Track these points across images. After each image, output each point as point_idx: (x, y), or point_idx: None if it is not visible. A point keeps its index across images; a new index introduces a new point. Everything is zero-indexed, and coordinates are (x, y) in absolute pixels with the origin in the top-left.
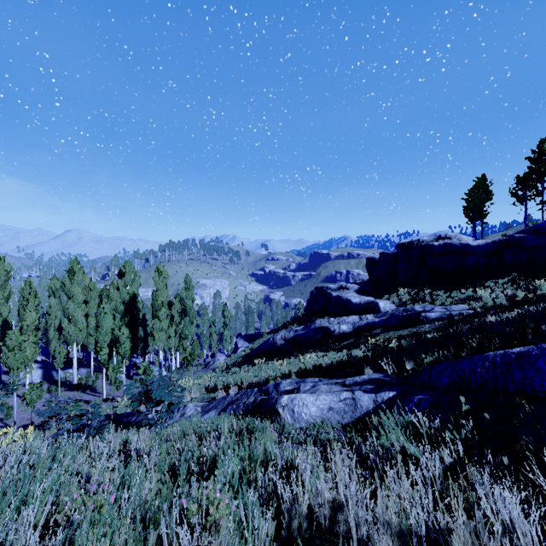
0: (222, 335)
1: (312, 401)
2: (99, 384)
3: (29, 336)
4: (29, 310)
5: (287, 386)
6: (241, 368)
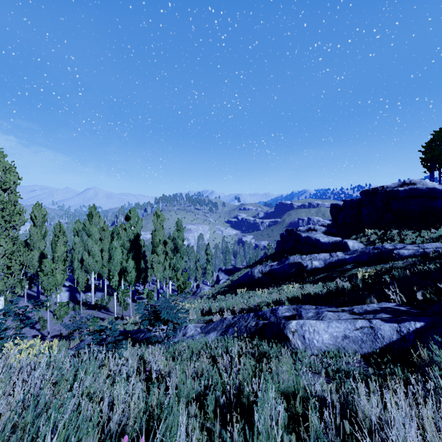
0: (205, 269)
1: (324, 328)
2: (111, 305)
3: (59, 265)
4: (59, 245)
5: (285, 311)
6: (225, 296)
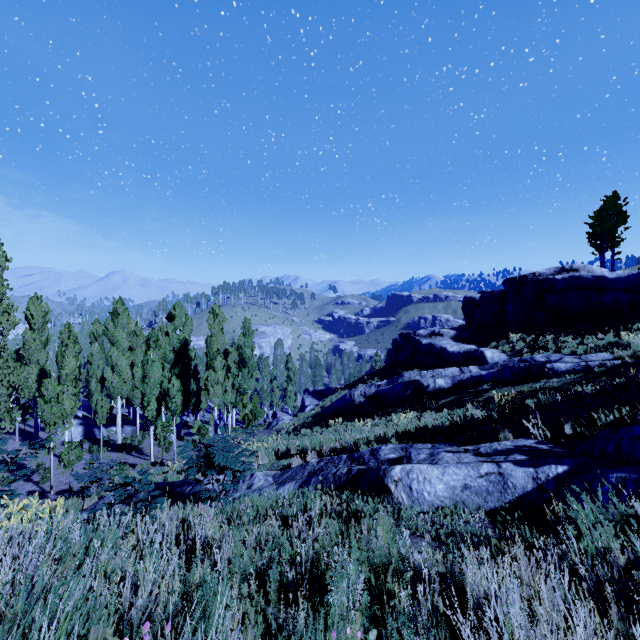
0: (285, 391)
1: (437, 475)
2: (146, 445)
3: (68, 387)
4: (68, 357)
5: (389, 453)
6: (312, 430)
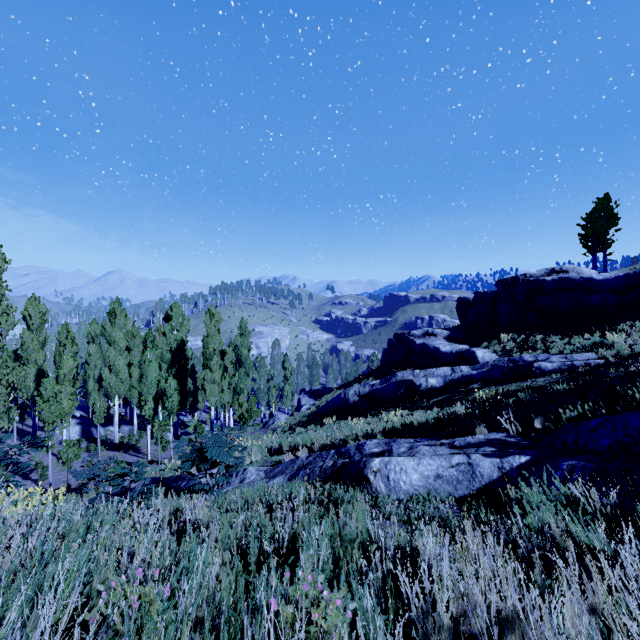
0: (282, 391)
1: (413, 466)
2: (143, 444)
3: (66, 387)
4: (66, 357)
5: (373, 447)
6: (306, 429)
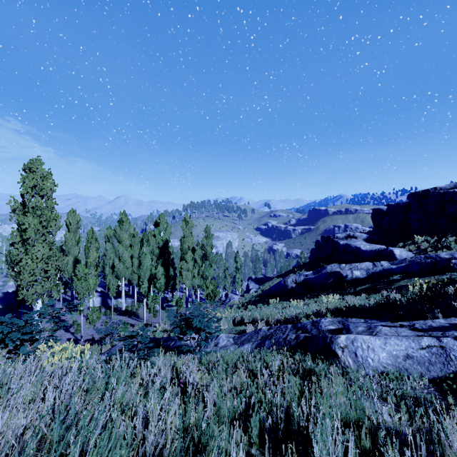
0: (234, 278)
1: (380, 345)
2: (140, 311)
3: (92, 270)
4: (92, 251)
5: (328, 324)
6: (256, 306)
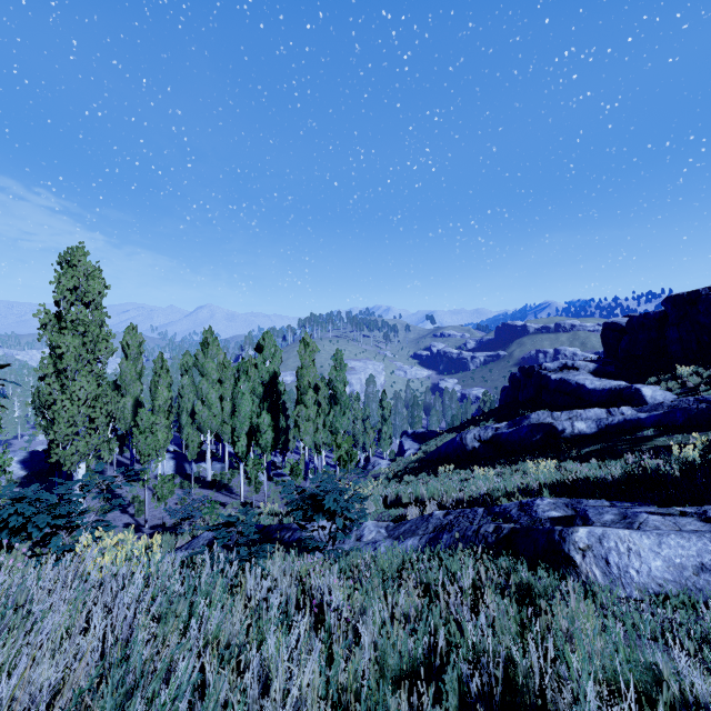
0: (379, 433)
1: (650, 546)
2: (235, 483)
3: (161, 419)
4: (161, 388)
5: (548, 509)
6: (417, 477)
